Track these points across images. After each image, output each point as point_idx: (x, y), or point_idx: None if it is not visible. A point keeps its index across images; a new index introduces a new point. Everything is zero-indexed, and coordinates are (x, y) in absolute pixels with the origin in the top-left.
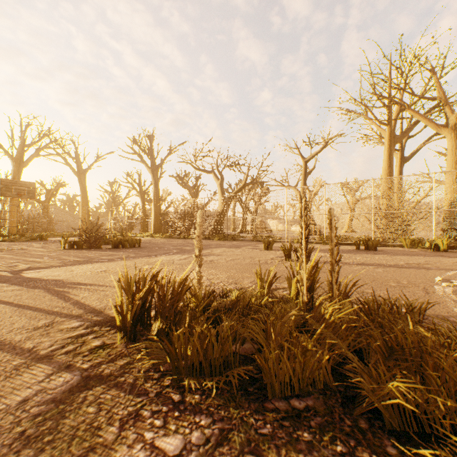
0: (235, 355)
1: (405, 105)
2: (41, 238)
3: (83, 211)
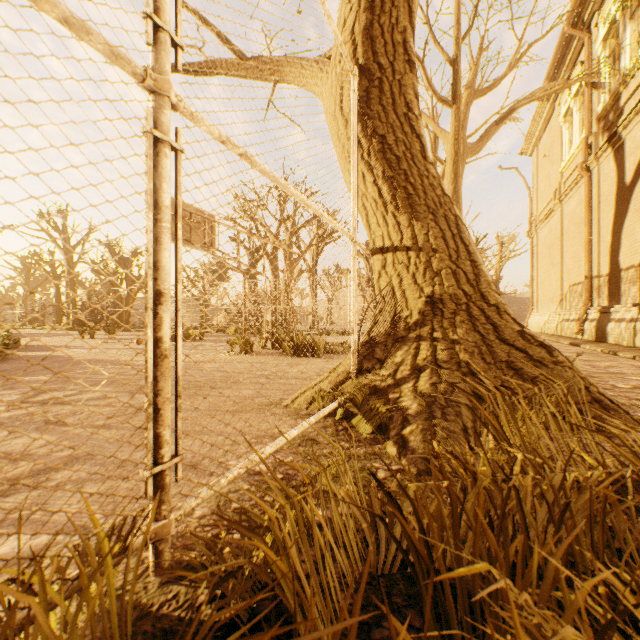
0: None
1: (260, 224)
2: None
3: None
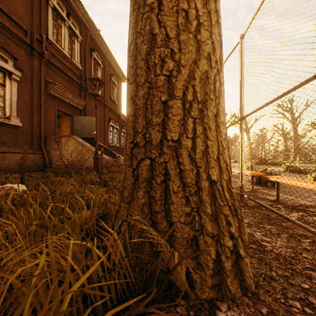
0: (298, 171)
1: None
2: (235, 161)
3: (248, 149)
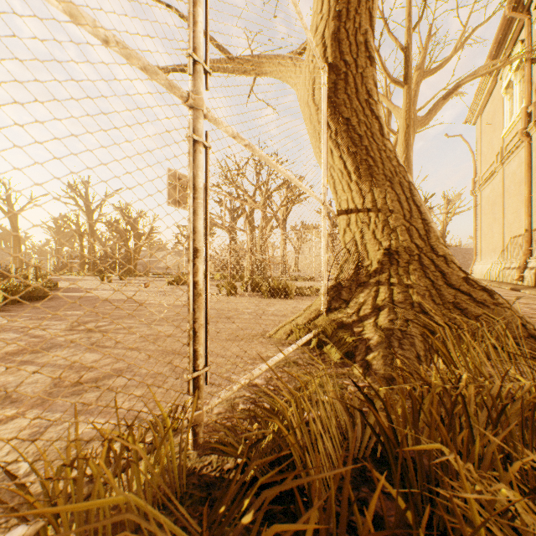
0: None
1: (239, 189)
2: None
3: (14, 251)
